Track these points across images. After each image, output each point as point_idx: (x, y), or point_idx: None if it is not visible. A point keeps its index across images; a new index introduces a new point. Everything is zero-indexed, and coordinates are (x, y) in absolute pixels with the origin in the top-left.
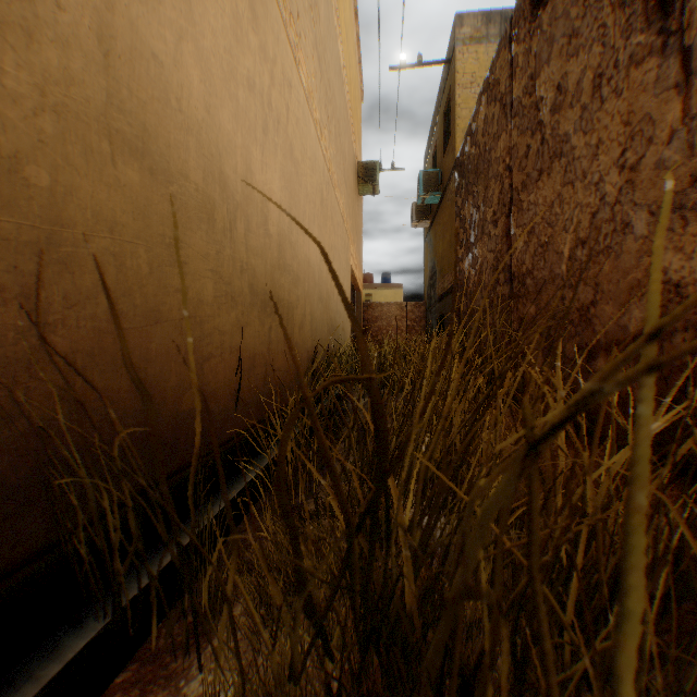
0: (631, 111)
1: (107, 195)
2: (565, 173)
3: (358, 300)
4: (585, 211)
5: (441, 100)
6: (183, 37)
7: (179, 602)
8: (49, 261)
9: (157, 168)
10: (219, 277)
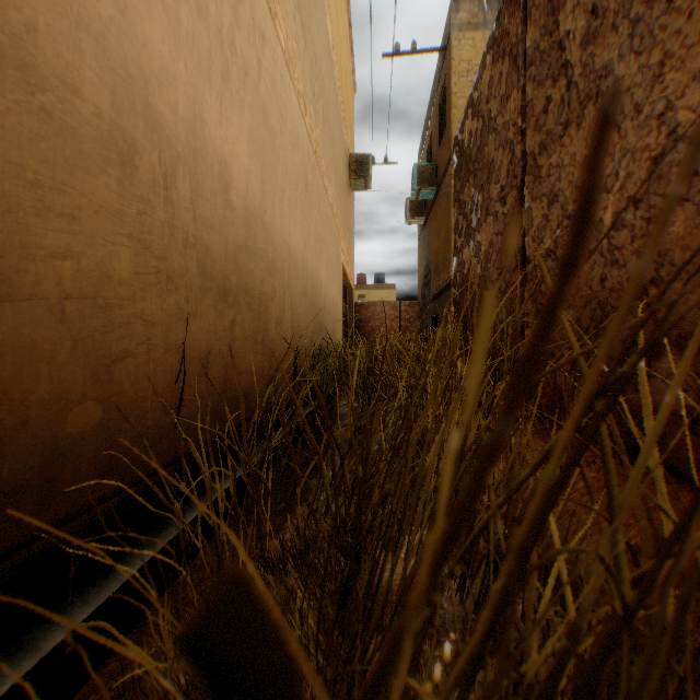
0: None
1: None
2: None
3: (350, 299)
4: (640, 158)
5: (436, 91)
6: None
7: (91, 689)
8: None
9: (5, 56)
10: (144, 247)
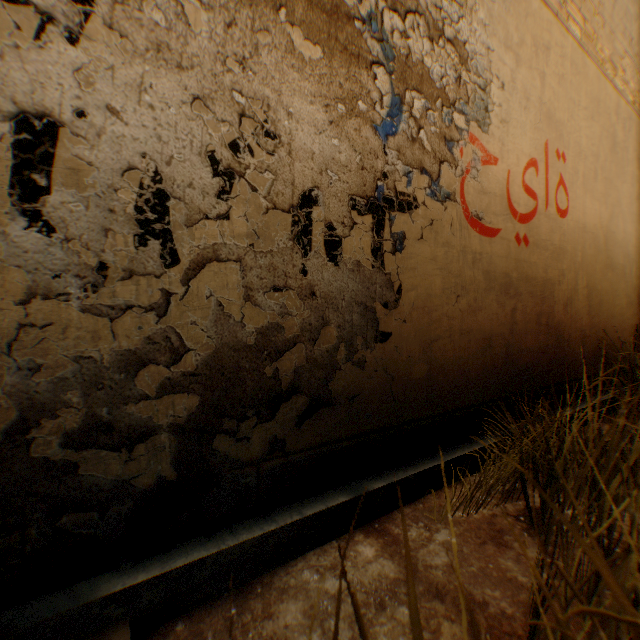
0: None
1: (604, 284)
2: None
3: None
4: None
5: None
6: (616, 214)
7: None
8: (598, 306)
9: (611, 267)
10: (624, 296)
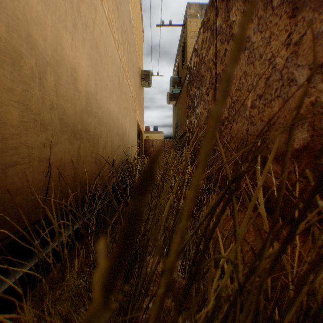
0: (295, 8)
1: None
2: (248, 58)
3: (141, 137)
4: (262, 78)
5: (180, 44)
6: None
7: None
8: None
9: None
10: (27, 108)
